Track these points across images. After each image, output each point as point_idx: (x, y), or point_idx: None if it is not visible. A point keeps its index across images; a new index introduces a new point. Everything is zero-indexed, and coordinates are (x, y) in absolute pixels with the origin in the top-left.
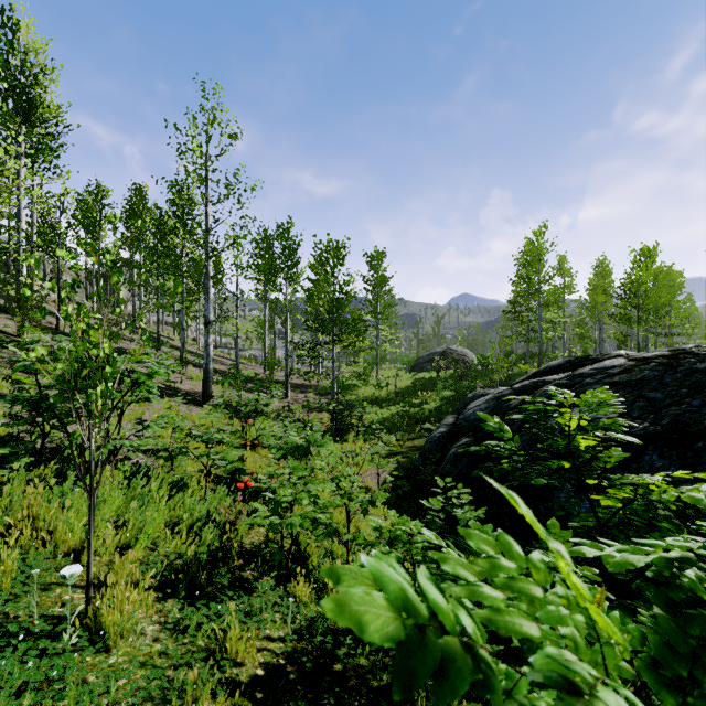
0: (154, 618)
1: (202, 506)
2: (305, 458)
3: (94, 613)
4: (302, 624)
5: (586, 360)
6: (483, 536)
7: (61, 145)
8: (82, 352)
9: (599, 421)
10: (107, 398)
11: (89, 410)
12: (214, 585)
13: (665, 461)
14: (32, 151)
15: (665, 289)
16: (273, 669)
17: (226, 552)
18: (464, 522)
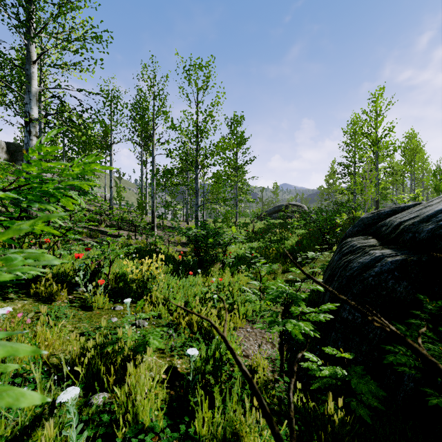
0: None
1: None
2: None
3: None
4: None
5: None
6: None
7: None
8: None
9: None
10: None
11: None
12: None
13: None
14: None
15: None
16: None
17: None
18: None
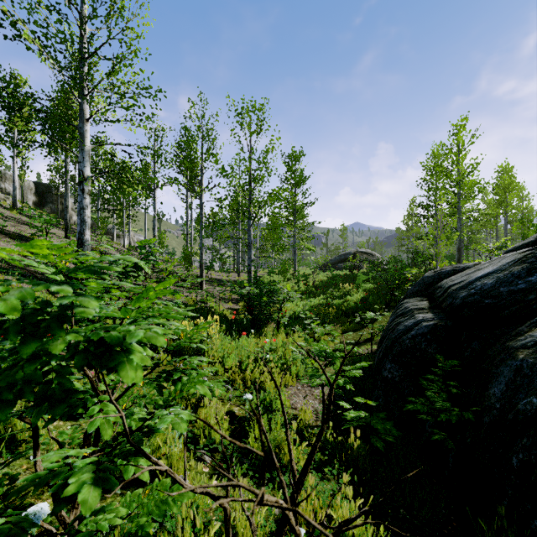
0: None
1: None
2: None
3: None
4: None
5: None
6: None
7: None
8: None
9: None
10: None
11: None
12: None
13: None
14: None
15: None
16: None
17: None
18: None
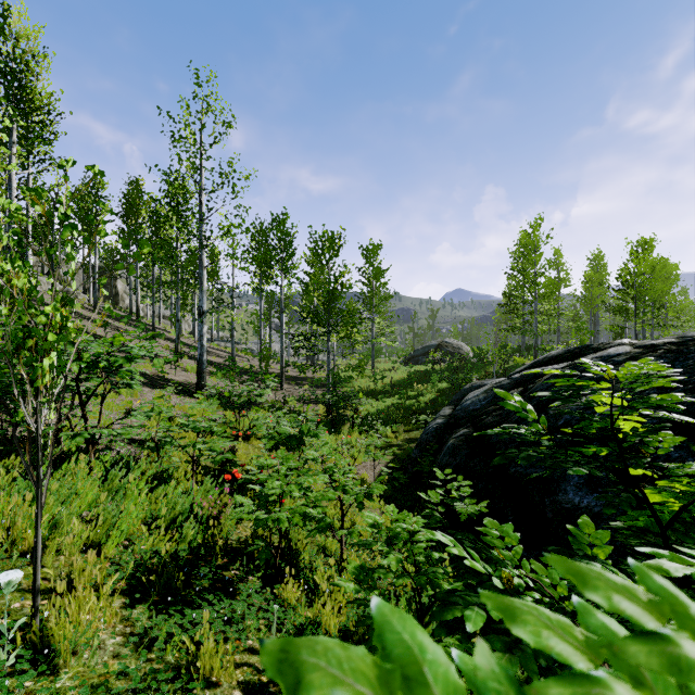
0: (119, 628)
1: (185, 499)
2: (298, 449)
3: (42, 626)
4: (290, 632)
5: (587, 349)
6: (611, 578)
7: (53, 133)
8: (26, 318)
9: (650, 397)
10: (56, 373)
11: (36, 388)
12: (192, 587)
13: (682, 452)
14: (10, 125)
15: (662, 281)
16: (253, 689)
17: (209, 549)
18: (466, 516)
